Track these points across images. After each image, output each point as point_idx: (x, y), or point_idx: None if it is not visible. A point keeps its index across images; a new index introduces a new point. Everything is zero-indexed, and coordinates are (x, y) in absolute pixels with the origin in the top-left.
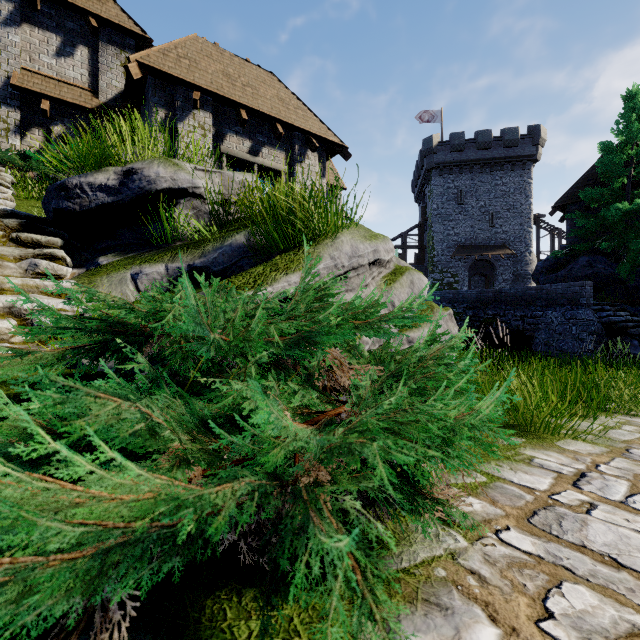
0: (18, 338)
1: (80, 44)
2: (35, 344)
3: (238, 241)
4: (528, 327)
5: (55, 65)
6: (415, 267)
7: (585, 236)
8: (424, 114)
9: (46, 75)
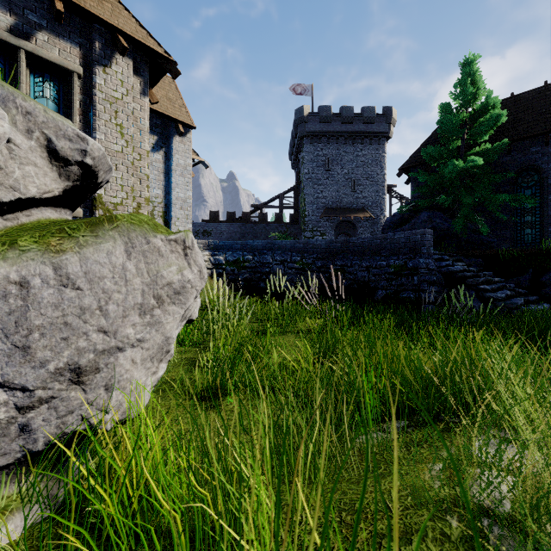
0: None
1: None
2: None
3: None
4: (373, 278)
5: None
6: (290, 226)
7: (426, 195)
8: (297, 87)
9: None
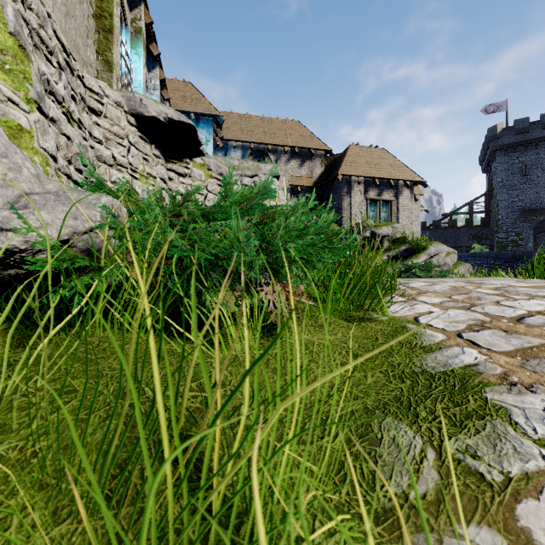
0: None
1: (306, 160)
2: None
3: (403, 249)
4: None
5: (299, 171)
6: (481, 229)
7: None
8: (489, 107)
9: (296, 176)
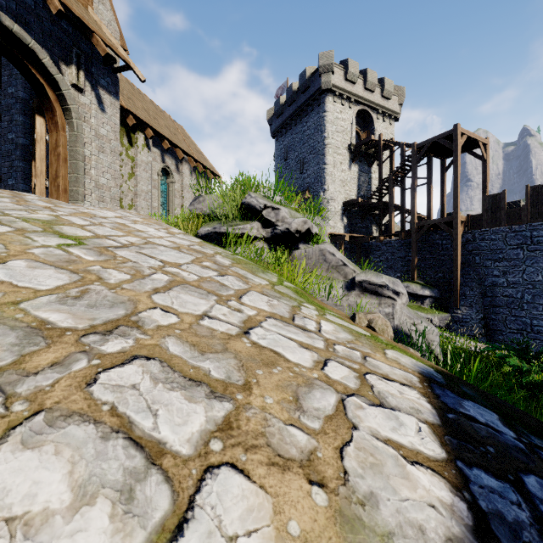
0: None
1: None
2: None
3: None
4: None
5: None
6: None
7: None
8: (278, 91)
9: None
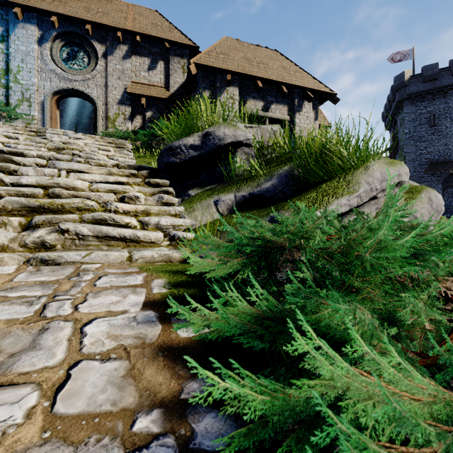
0: (164, 243)
1: (159, 60)
2: (172, 247)
3: (282, 174)
4: None
5: (147, 76)
6: None
7: None
8: (396, 55)
9: (143, 83)
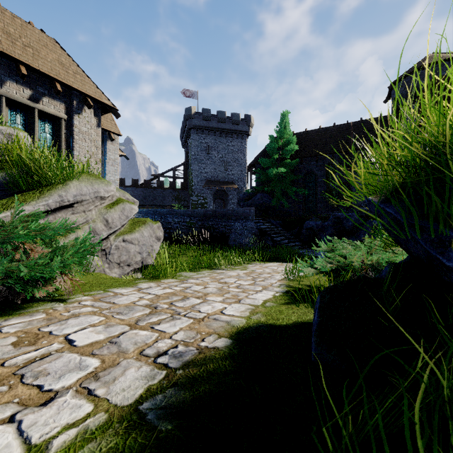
0: None
1: None
2: None
3: None
4: (227, 231)
5: None
6: (181, 191)
7: (262, 182)
8: (187, 91)
9: None
